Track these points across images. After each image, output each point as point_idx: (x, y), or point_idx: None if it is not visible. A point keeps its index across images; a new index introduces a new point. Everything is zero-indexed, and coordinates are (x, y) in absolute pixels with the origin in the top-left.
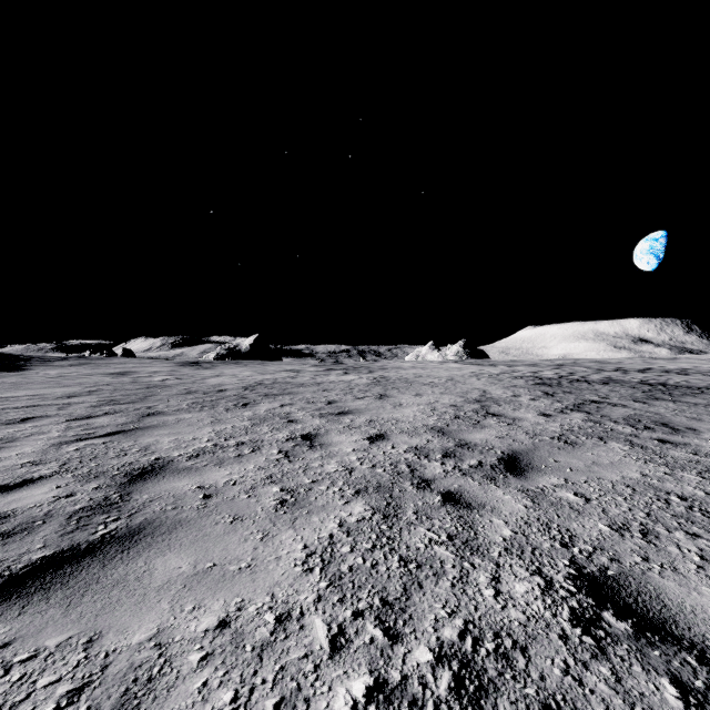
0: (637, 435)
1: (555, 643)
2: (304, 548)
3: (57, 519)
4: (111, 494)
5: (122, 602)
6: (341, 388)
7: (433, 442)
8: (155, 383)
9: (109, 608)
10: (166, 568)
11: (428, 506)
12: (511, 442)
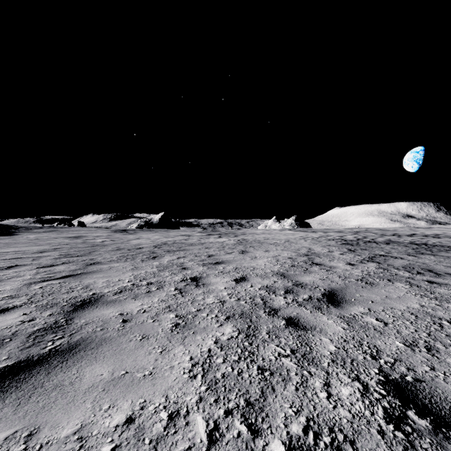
0: (413, 278)
1: (375, 438)
2: (190, 360)
3: (20, 338)
4: (59, 319)
5: (57, 403)
6: (217, 247)
7: (278, 282)
8: (97, 243)
9: (47, 407)
10: (92, 375)
11: (276, 328)
12: (330, 282)
